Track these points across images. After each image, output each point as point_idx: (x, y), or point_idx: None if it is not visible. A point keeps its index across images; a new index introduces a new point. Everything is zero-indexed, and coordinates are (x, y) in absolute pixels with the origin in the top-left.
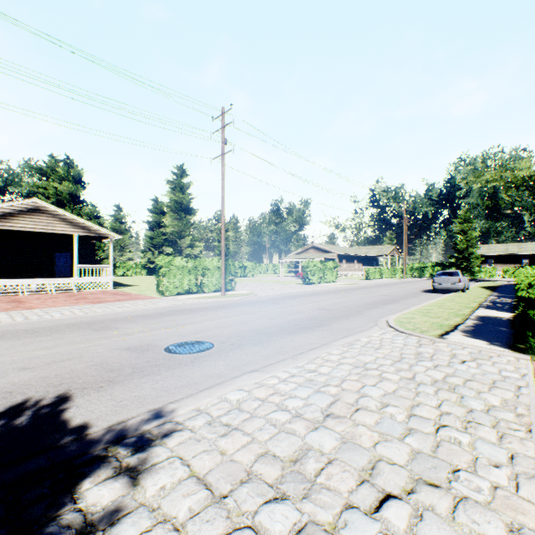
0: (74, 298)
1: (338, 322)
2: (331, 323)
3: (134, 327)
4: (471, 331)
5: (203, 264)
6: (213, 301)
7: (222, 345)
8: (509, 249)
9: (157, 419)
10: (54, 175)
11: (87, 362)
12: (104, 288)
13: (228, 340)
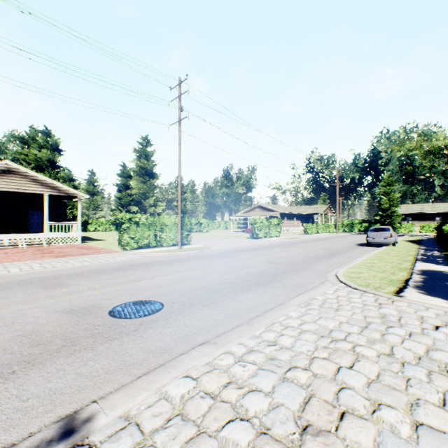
0: (42, 252)
1: (289, 277)
2: (282, 279)
3: (86, 283)
4: (424, 287)
5: (162, 221)
6: (170, 255)
7: (172, 306)
8: (424, 208)
9: (64, 438)
10: (34, 144)
11: (15, 331)
12: (73, 243)
13: (179, 299)
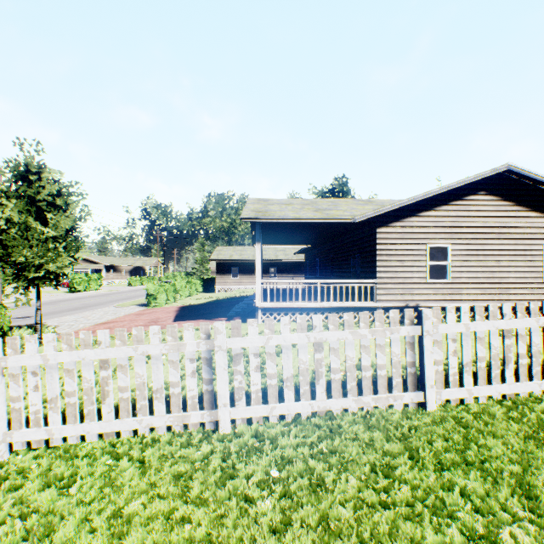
0: None
1: (92, 307)
2: (88, 308)
3: None
4: (142, 304)
5: None
6: None
7: None
8: None
9: None
10: None
11: None
12: None
13: None
